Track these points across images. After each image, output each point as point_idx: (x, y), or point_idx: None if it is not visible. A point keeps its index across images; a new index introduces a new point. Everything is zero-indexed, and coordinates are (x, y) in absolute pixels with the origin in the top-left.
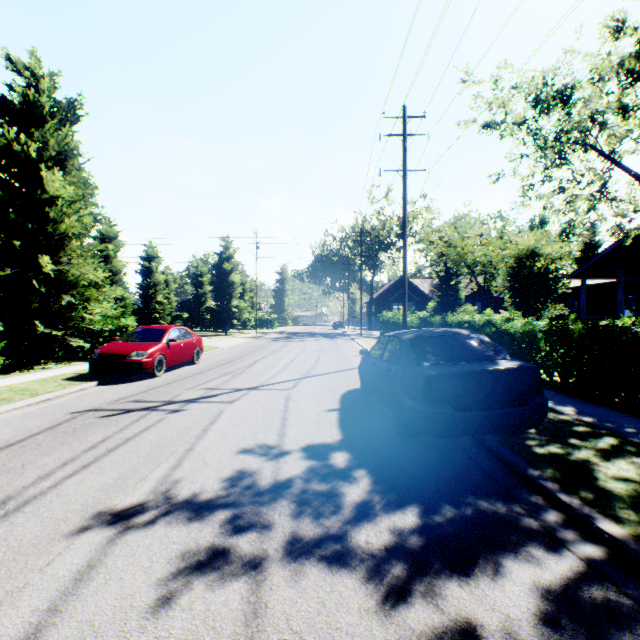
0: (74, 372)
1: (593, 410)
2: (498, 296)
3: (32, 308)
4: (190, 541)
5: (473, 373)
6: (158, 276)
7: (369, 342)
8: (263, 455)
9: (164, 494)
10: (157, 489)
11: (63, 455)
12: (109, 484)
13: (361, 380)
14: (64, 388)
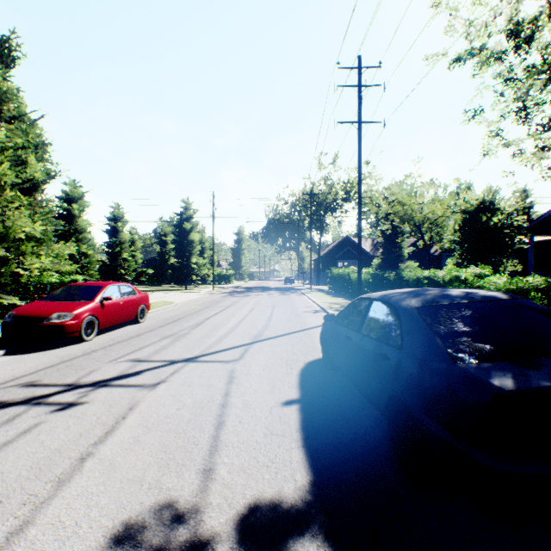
0: None
1: None
2: (433, 254)
3: None
4: None
5: None
6: (124, 235)
7: (320, 297)
8: None
9: None
10: None
11: None
12: None
13: (323, 350)
14: None
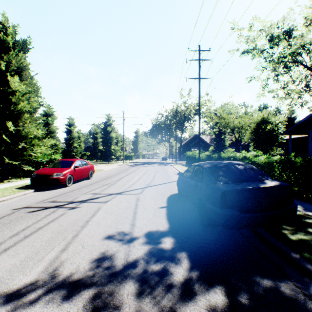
0: (23, 184)
1: None
2: (243, 144)
3: (3, 149)
4: None
5: (251, 189)
6: (74, 134)
7: (180, 167)
8: (120, 240)
9: (50, 274)
10: (46, 269)
11: None
12: (16, 265)
13: (178, 189)
14: (14, 193)
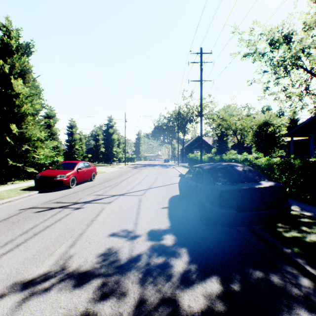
0: (27, 185)
1: (309, 208)
2: (246, 146)
3: (7, 152)
4: (71, 306)
5: (248, 189)
6: (76, 136)
7: (182, 169)
8: (124, 237)
9: (61, 266)
10: (57, 262)
11: (7, 237)
12: (29, 259)
13: (180, 190)
14: (19, 195)
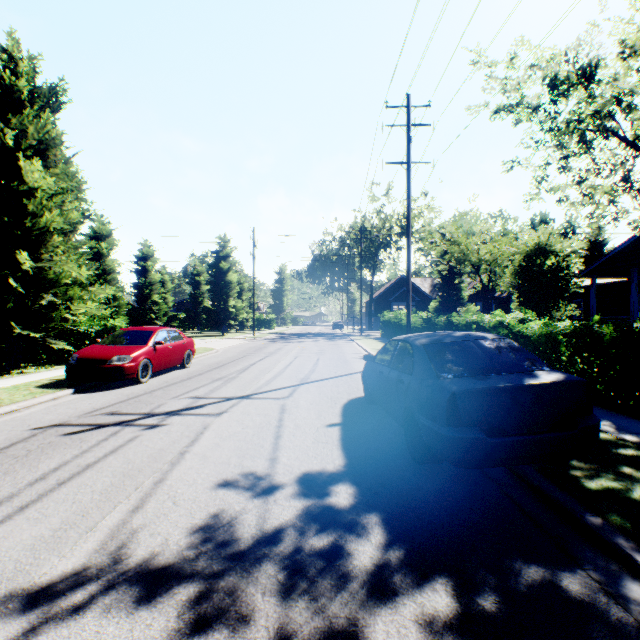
0: (52, 378)
1: (634, 426)
2: (500, 296)
3: (10, 308)
4: None
5: (509, 389)
6: (154, 275)
7: (370, 343)
8: (248, 490)
9: (112, 555)
10: (104, 547)
11: (0, 490)
12: (43, 538)
13: (365, 388)
14: (33, 397)
